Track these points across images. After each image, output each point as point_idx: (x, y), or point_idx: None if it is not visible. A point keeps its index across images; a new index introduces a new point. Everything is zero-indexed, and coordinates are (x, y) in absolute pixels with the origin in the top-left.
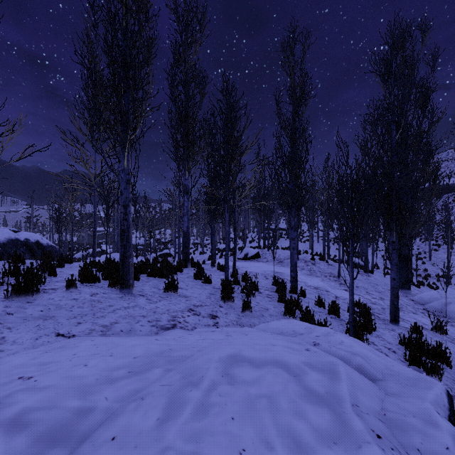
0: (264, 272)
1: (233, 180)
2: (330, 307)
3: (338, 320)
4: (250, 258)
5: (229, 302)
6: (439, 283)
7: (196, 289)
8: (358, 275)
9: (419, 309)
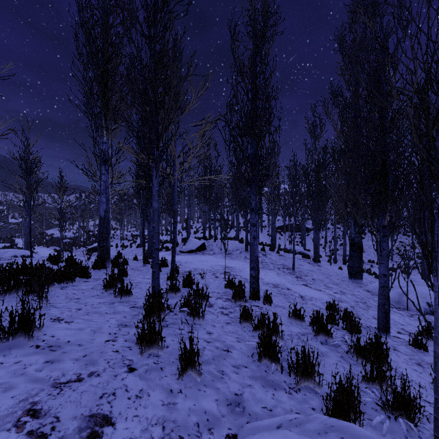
0: (212, 268)
1: (166, 119)
2: (311, 321)
3: (332, 347)
4: (195, 250)
5: (154, 348)
6: (373, 268)
7: (94, 317)
8: (310, 265)
9: None
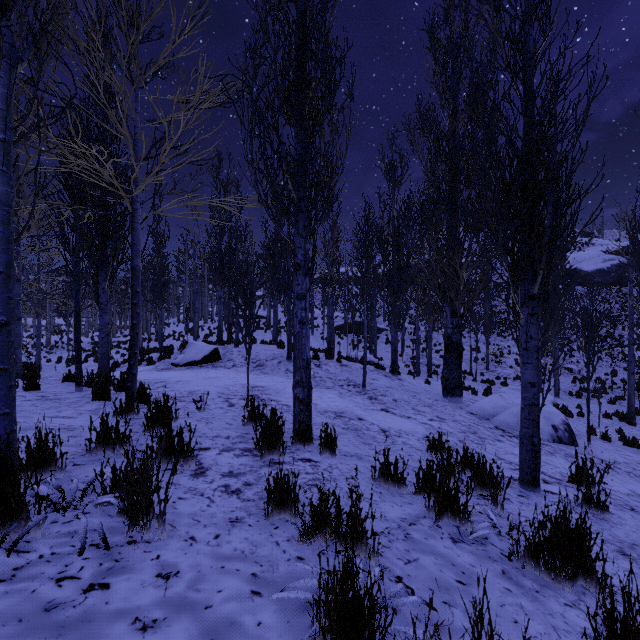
0: (227, 389)
1: None
2: (417, 484)
3: (475, 546)
4: (200, 362)
5: None
6: (466, 381)
7: None
8: (388, 379)
9: (494, 429)
